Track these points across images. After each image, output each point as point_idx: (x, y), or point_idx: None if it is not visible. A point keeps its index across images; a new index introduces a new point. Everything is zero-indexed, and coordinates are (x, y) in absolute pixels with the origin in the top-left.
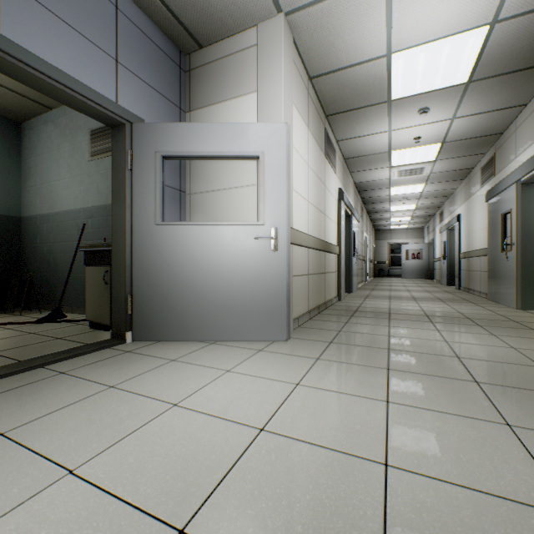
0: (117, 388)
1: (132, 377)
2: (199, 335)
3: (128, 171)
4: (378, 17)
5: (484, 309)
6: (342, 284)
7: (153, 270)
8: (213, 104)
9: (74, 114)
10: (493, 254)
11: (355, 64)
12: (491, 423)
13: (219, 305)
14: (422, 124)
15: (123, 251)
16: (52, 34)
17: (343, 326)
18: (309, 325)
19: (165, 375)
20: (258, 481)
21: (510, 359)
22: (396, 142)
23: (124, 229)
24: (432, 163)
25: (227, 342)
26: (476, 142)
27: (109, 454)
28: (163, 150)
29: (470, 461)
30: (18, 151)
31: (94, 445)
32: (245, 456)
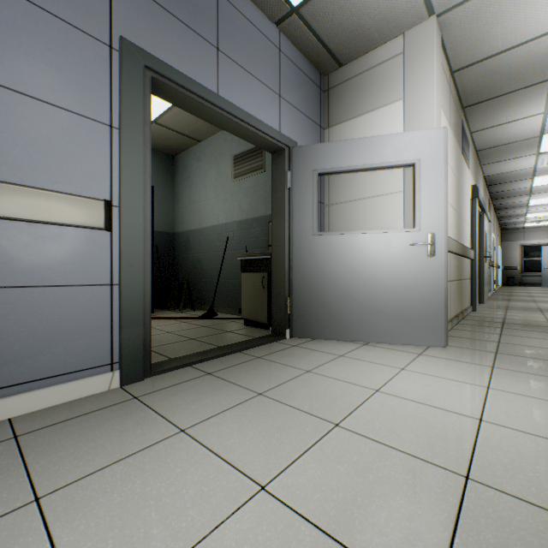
0: (313, 372)
1: (318, 366)
2: (353, 336)
3: (286, 189)
4: None
5: None
6: (476, 293)
7: (310, 276)
8: (353, 118)
9: (219, 144)
10: None
11: (512, 47)
12: None
13: (371, 309)
14: None
15: (283, 259)
16: (244, 86)
17: (499, 338)
18: (455, 334)
19: (345, 366)
20: (510, 457)
21: None
22: None
23: (284, 240)
24: None
25: (378, 344)
26: None
27: (355, 418)
28: (319, 168)
29: None
30: (173, 179)
31: (336, 410)
32: (481, 437)
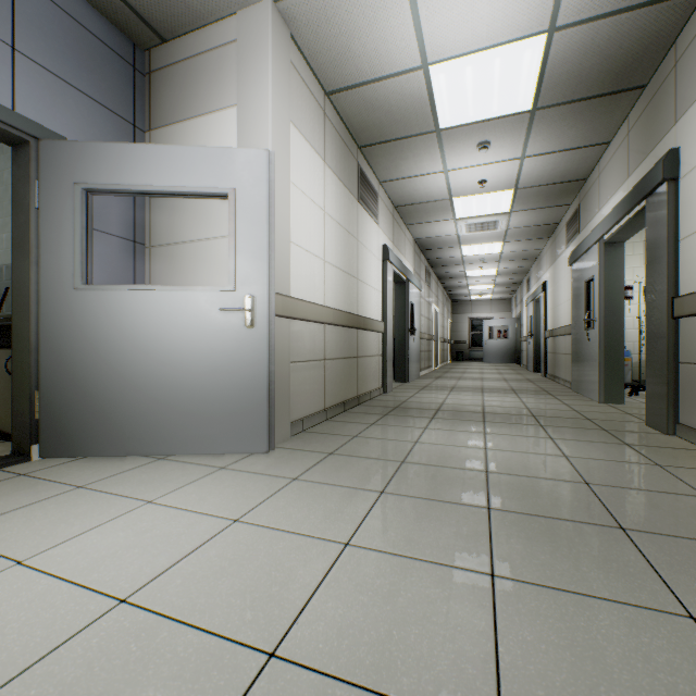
0: None
1: None
2: (141, 448)
3: (35, 210)
4: (401, 13)
5: (560, 402)
6: (389, 372)
7: (72, 355)
8: (180, 121)
9: None
10: (577, 333)
11: (384, 77)
12: (470, 573)
13: (169, 405)
14: (486, 164)
15: (28, 327)
16: None
17: (364, 430)
18: (318, 429)
19: (47, 511)
20: None
21: (552, 472)
22: (457, 186)
23: (29, 295)
24: (507, 215)
25: (184, 456)
26: (557, 189)
27: None
28: (87, 181)
29: (401, 641)
30: None
31: None
32: (57, 653)
